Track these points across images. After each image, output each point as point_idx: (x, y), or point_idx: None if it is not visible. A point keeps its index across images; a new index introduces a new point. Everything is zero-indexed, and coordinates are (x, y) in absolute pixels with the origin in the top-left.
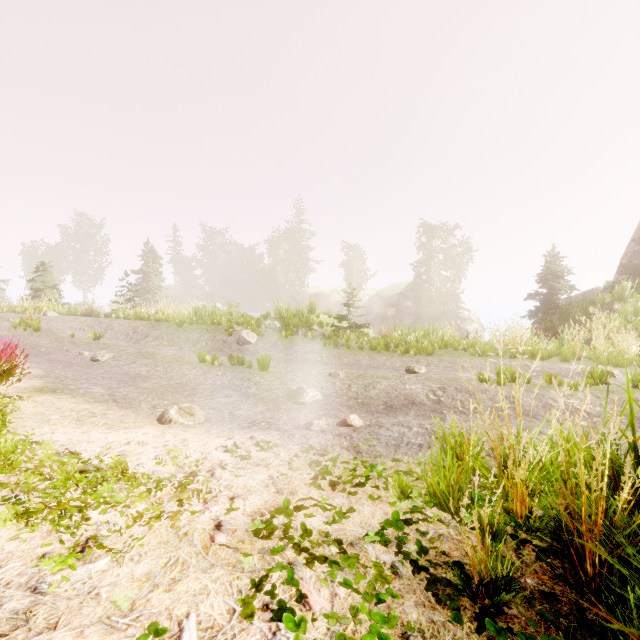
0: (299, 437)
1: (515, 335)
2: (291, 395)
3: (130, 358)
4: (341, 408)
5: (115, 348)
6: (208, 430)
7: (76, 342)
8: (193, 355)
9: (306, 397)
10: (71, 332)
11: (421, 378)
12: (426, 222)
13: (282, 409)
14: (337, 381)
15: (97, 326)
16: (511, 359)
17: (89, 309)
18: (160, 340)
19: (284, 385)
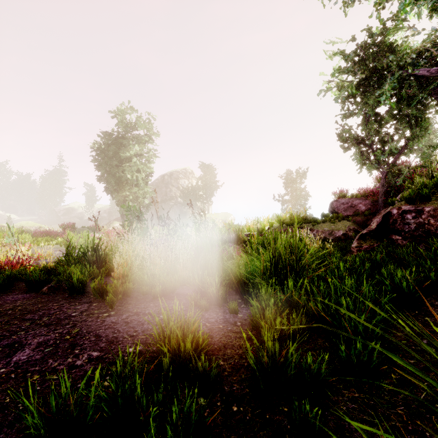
0: None
1: None
2: None
3: None
4: None
5: None
6: None
7: None
8: None
9: None
10: None
11: None
12: None
13: None
14: None
15: None
16: None
17: None
18: None
19: None
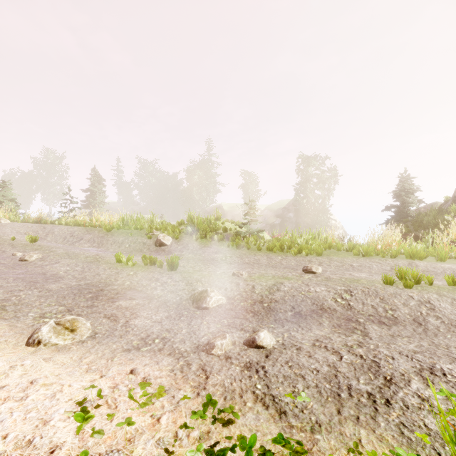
0: (196, 370)
1: (391, 238)
2: (194, 298)
3: (56, 258)
4: (246, 315)
5: (47, 249)
6: (82, 356)
7: (15, 244)
8: (114, 255)
9: (209, 302)
10: (15, 236)
11: (321, 278)
12: (304, 154)
13: (183, 316)
14: (241, 282)
15: (41, 231)
16: (392, 259)
17: (38, 217)
18: (91, 242)
19: (189, 286)
